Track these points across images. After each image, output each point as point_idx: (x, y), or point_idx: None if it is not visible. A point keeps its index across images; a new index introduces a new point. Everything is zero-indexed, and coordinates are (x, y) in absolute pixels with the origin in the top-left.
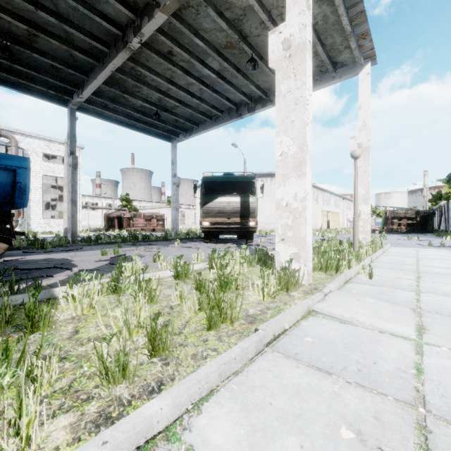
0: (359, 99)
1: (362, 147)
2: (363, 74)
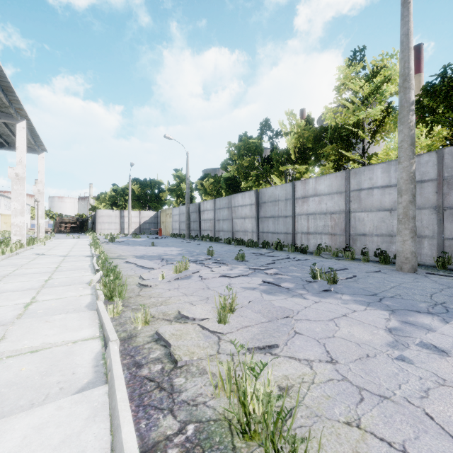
0: (39, 167)
1: (40, 191)
2: (41, 157)
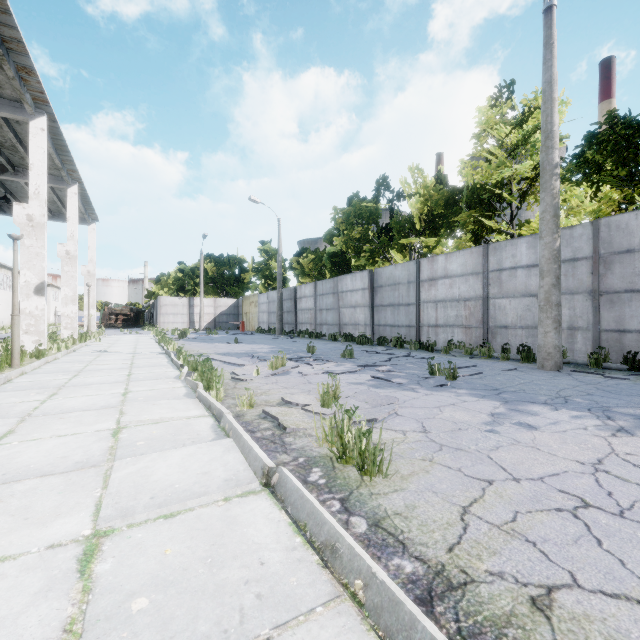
0: (89, 242)
1: (91, 273)
2: (92, 228)
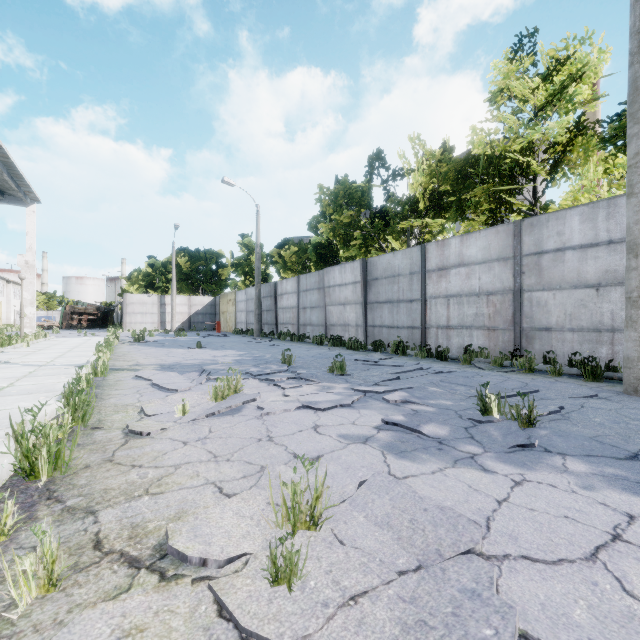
0: (27, 227)
1: (29, 264)
2: (31, 210)
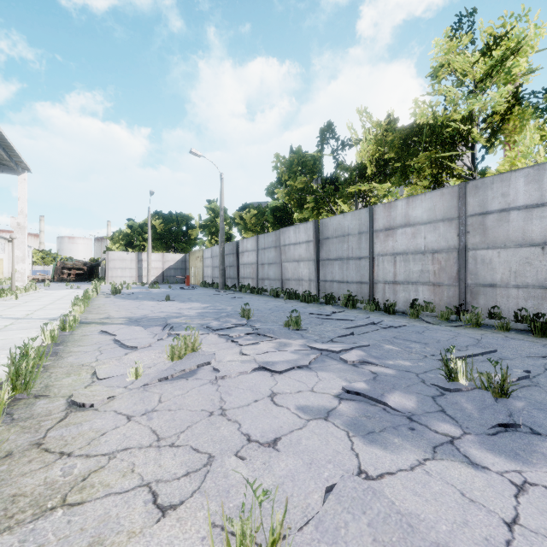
0: (19, 193)
1: (21, 226)
2: (22, 178)
